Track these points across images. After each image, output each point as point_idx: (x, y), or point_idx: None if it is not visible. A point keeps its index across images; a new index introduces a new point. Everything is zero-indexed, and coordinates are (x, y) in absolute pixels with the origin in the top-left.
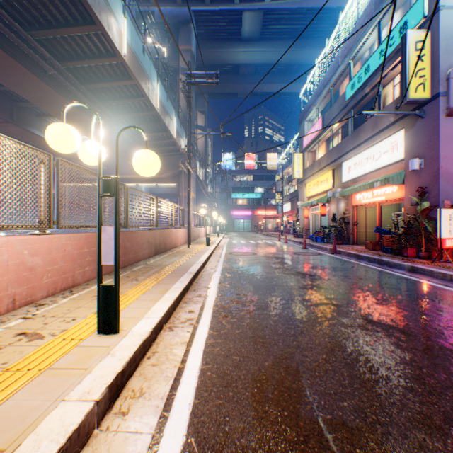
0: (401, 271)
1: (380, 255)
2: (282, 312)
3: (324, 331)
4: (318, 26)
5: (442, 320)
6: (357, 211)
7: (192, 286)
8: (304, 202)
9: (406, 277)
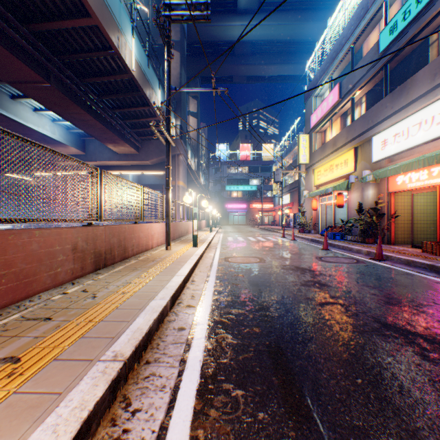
0: None
1: None
2: None
3: None
4: None
5: None
6: (394, 200)
7: None
8: (312, 191)
9: None
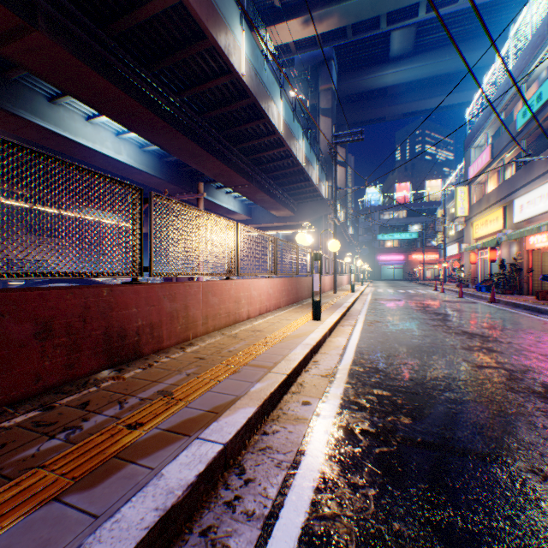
0: (546, 316)
1: (540, 303)
2: (407, 326)
3: (429, 332)
4: (495, 19)
5: (520, 335)
6: (534, 257)
7: (346, 314)
8: (470, 244)
9: (542, 320)
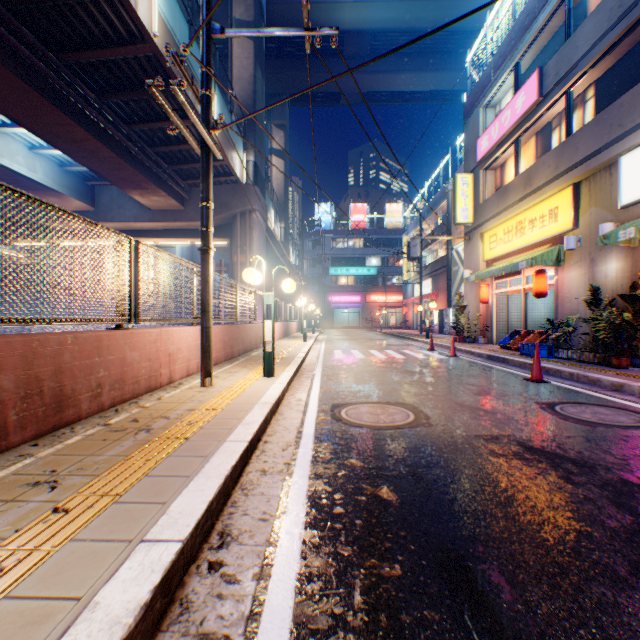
0: None
1: None
2: None
3: None
4: None
5: None
6: None
7: None
8: (480, 270)
9: None
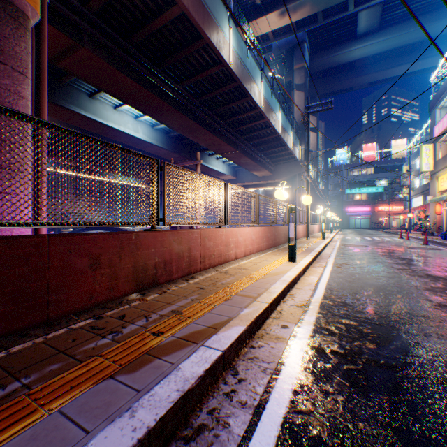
0: None
1: None
2: (372, 269)
3: (393, 274)
4: None
5: None
6: None
7: (318, 257)
8: (435, 196)
9: None
